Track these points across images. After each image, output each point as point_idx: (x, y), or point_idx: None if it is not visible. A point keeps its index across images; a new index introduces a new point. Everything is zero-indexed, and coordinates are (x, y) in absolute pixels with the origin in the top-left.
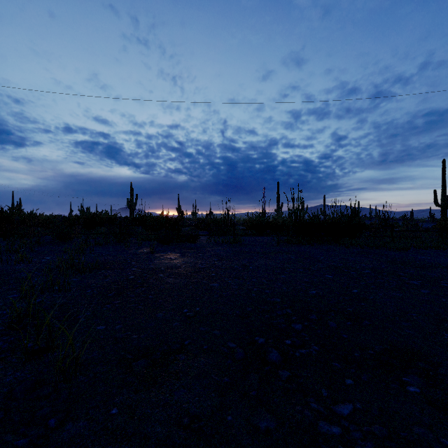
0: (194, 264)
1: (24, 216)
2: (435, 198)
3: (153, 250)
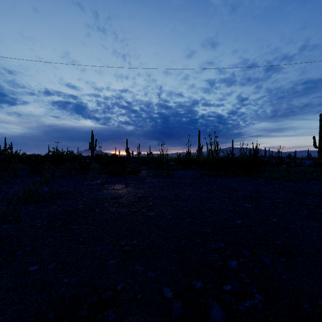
0: (136, 194)
1: (8, 155)
2: (314, 142)
3: (103, 181)
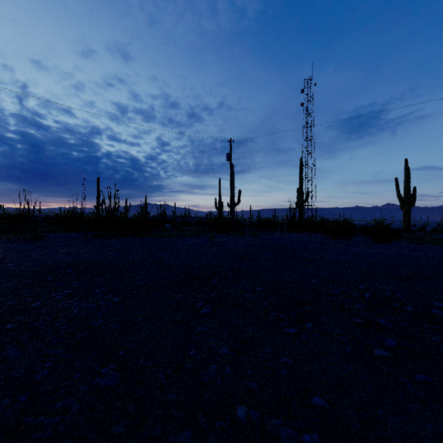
0: None
1: None
2: (215, 203)
3: None
